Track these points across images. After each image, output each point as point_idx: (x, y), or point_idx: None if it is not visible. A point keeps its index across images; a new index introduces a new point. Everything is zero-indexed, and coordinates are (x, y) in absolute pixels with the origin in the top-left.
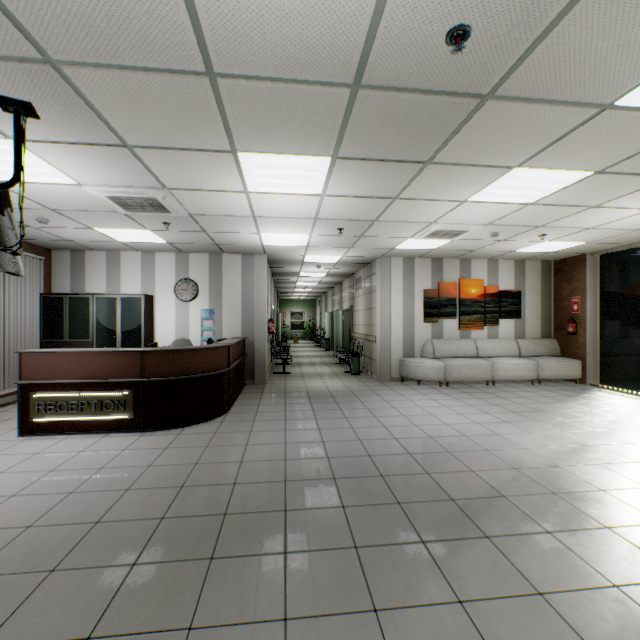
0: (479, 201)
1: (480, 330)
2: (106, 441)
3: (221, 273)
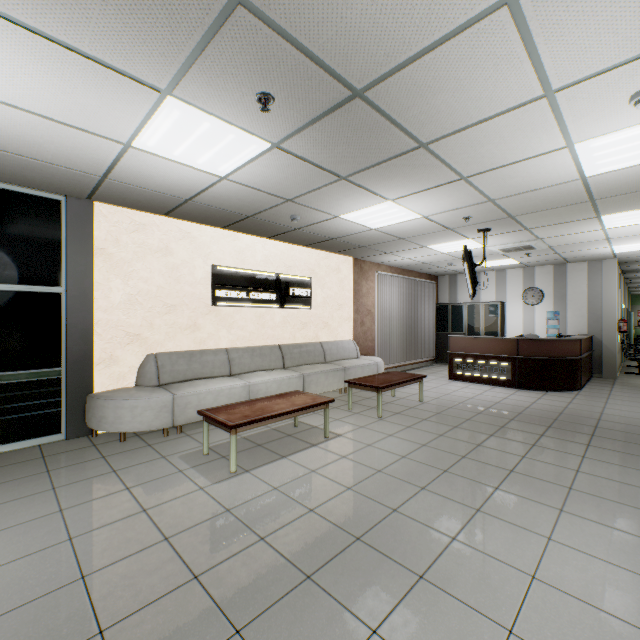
0: None
1: None
2: (496, 389)
3: (564, 280)
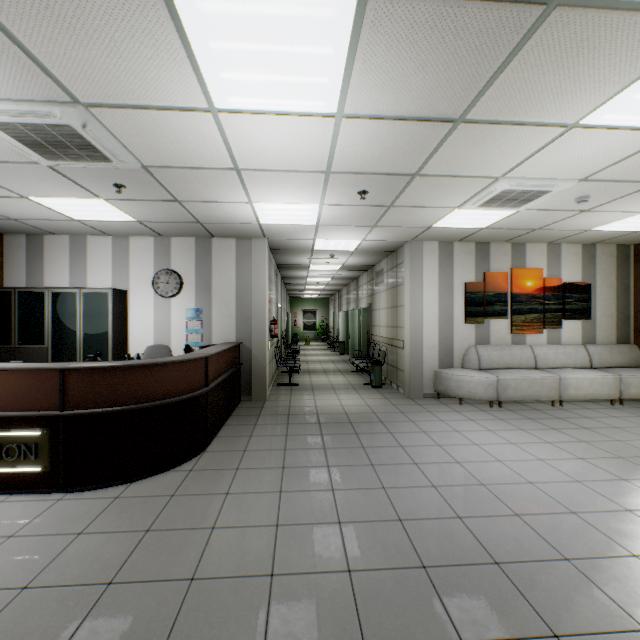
0: (597, 126)
1: (537, 333)
2: None
3: (210, 262)
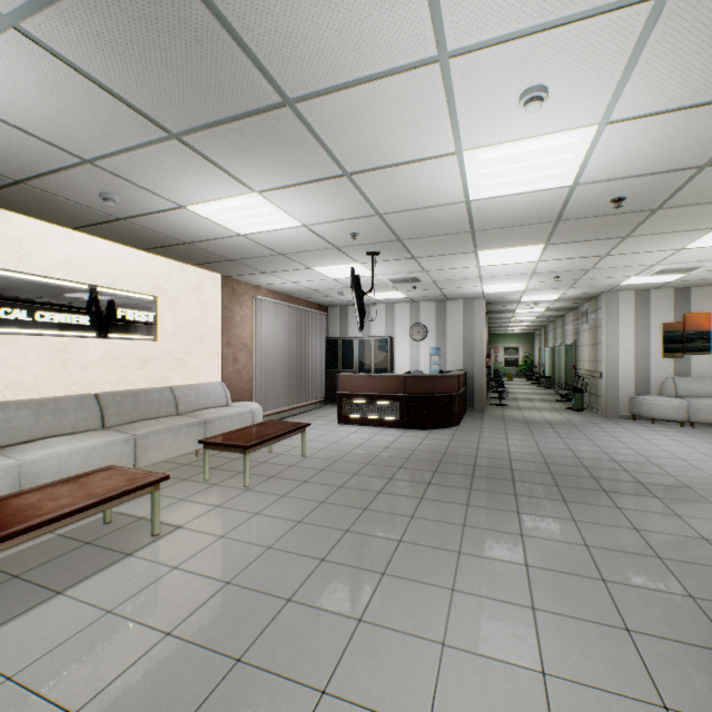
0: (699, 247)
1: None
2: (386, 431)
3: (445, 317)
